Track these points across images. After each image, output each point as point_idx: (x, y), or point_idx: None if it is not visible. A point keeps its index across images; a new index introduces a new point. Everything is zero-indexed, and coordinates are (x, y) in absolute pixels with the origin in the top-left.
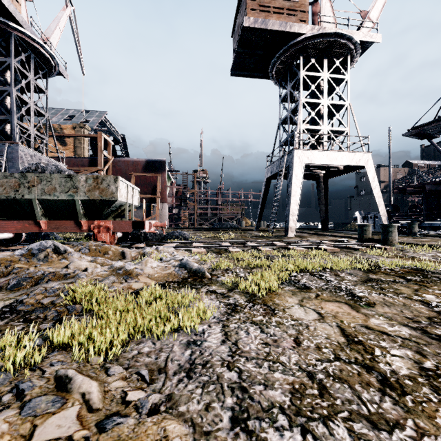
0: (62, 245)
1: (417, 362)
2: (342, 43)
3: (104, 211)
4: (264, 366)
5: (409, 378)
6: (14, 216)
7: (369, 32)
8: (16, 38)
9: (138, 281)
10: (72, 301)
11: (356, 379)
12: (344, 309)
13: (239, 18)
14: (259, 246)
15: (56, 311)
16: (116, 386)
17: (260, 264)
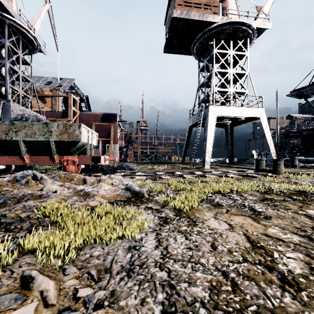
0: (39, 174)
1: (307, 263)
2: (243, 29)
3: (71, 149)
4: (188, 267)
5: (303, 276)
6: (5, 153)
7: (263, 21)
8: (9, 25)
9: (94, 200)
10: (43, 215)
11: (261, 277)
12: (248, 221)
13: (169, 11)
14: (184, 174)
15: (30, 223)
16: (69, 284)
17: (184, 187)
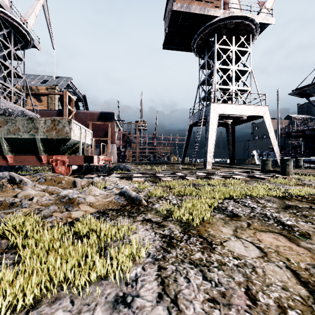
0: (18, 176)
1: None
2: (246, 24)
3: (60, 148)
4: None
5: None
6: None
7: (266, 16)
8: None
9: (78, 210)
10: (3, 234)
11: None
12: (282, 242)
13: (169, 5)
14: (186, 176)
15: None
16: None
17: (189, 192)
